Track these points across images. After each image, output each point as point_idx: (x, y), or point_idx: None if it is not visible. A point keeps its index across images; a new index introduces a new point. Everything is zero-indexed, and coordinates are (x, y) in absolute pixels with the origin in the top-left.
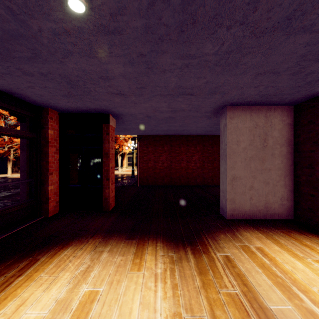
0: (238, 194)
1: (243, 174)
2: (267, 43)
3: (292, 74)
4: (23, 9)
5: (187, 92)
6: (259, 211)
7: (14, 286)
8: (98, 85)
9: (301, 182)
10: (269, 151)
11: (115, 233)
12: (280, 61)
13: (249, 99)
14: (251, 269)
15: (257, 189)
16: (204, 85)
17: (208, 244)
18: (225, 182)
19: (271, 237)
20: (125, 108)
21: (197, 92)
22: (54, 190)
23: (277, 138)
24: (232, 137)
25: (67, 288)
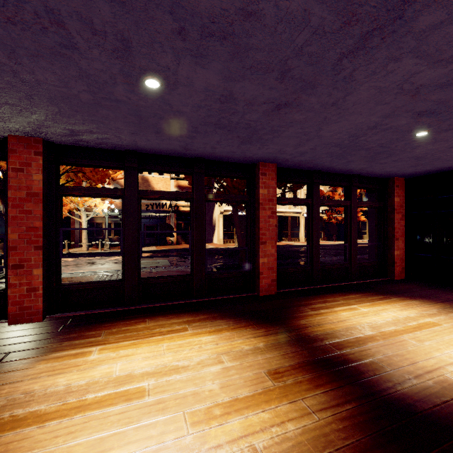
0: None
1: None
2: None
3: None
4: (388, 144)
5: None
6: None
7: (378, 302)
8: (449, 152)
9: None
10: None
11: None
12: None
13: None
14: None
15: None
16: None
17: None
18: None
19: None
20: None
21: None
22: (400, 256)
23: None
24: None
25: (415, 315)
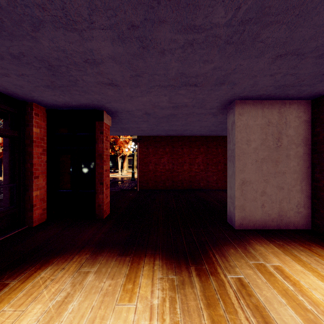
0: (248, 201)
1: (254, 178)
2: (297, 6)
3: (319, 57)
4: None
5: (191, 82)
6: (272, 220)
7: None
8: (85, 72)
9: (321, 187)
10: (283, 151)
11: (107, 246)
12: (309, 36)
13: (262, 92)
14: (272, 298)
15: (270, 195)
16: (210, 73)
17: (215, 263)
18: (233, 187)
19: (289, 252)
20: (120, 104)
21: (202, 82)
22: (40, 196)
23: (293, 137)
24: (241, 136)
25: None
